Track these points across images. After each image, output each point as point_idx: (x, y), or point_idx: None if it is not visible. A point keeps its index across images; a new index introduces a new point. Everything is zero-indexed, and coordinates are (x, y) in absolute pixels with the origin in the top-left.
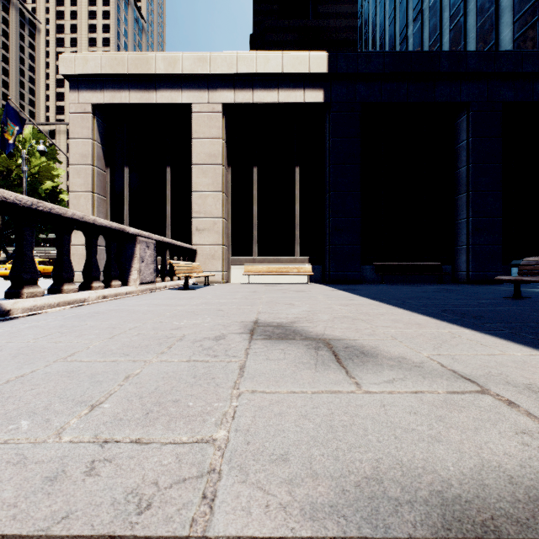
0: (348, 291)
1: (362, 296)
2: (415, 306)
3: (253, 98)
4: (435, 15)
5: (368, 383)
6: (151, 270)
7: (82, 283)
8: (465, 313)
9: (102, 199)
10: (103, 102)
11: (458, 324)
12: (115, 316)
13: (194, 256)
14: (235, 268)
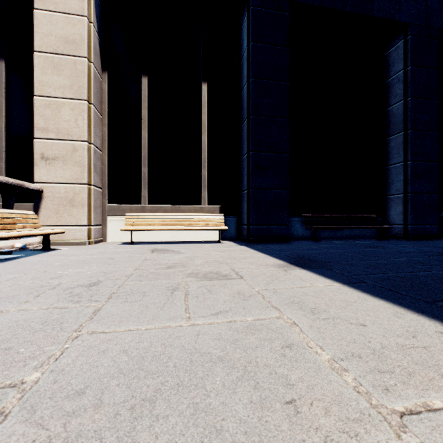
0: (323, 273)
1: None
2: None
3: None
4: None
5: None
6: None
7: None
8: None
9: None
10: None
11: None
12: None
13: (38, 200)
14: (114, 220)
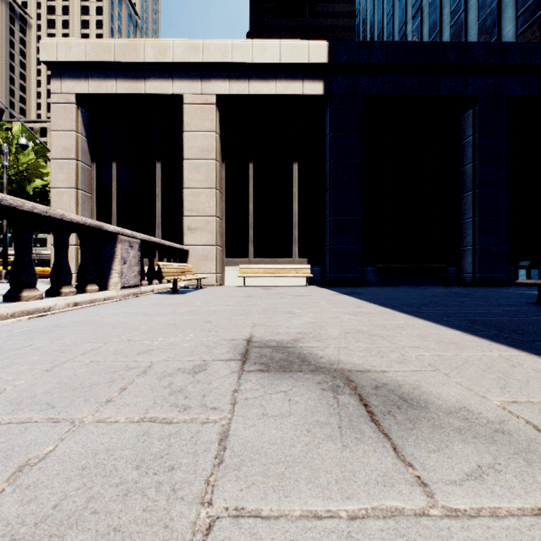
0: (352, 296)
1: (370, 302)
2: (435, 315)
3: (248, 90)
4: (435, 12)
5: (441, 482)
6: (135, 273)
7: (49, 288)
8: (499, 325)
9: (87, 196)
10: (87, 92)
11: (503, 343)
12: (76, 331)
13: (186, 257)
14: (230, 269)
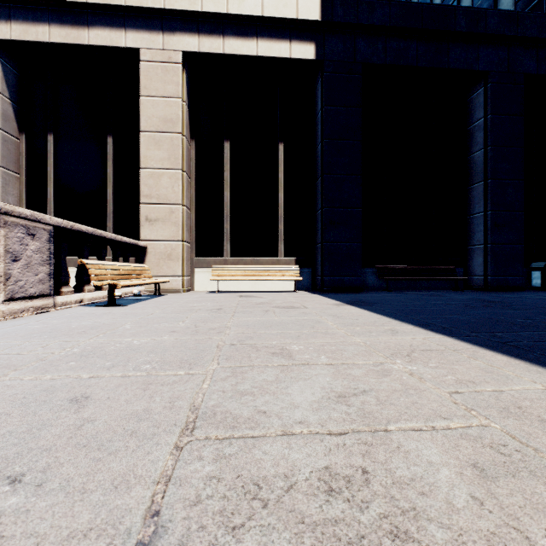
0: (362, 307)
1: (400, 320)
2: None
3: (223, 48)
4: (425, 1)
5: None
6: (40, 276)
7: None
8: None
9: (12, 175)
10: (9, 37)
11: None
12: None
13: (144, 255)
14: (201, 271)
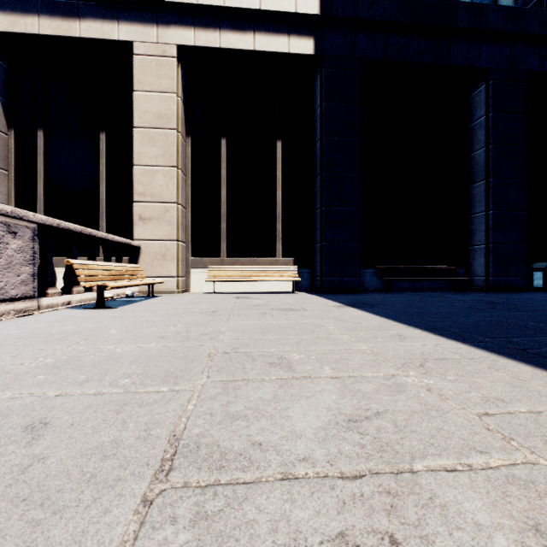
0: (364, 309)
1: (405, 324)
2: None
3: (219, 42)
4: None
5: None
6: (23, 276)
7: None
8: None
9: (0, 172)
10: None
11: None
12: None
13: (137, 255)
14: (196, 272)
